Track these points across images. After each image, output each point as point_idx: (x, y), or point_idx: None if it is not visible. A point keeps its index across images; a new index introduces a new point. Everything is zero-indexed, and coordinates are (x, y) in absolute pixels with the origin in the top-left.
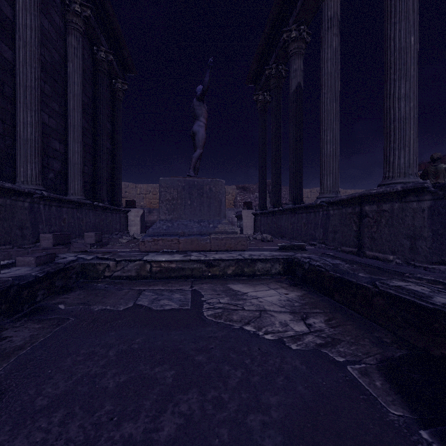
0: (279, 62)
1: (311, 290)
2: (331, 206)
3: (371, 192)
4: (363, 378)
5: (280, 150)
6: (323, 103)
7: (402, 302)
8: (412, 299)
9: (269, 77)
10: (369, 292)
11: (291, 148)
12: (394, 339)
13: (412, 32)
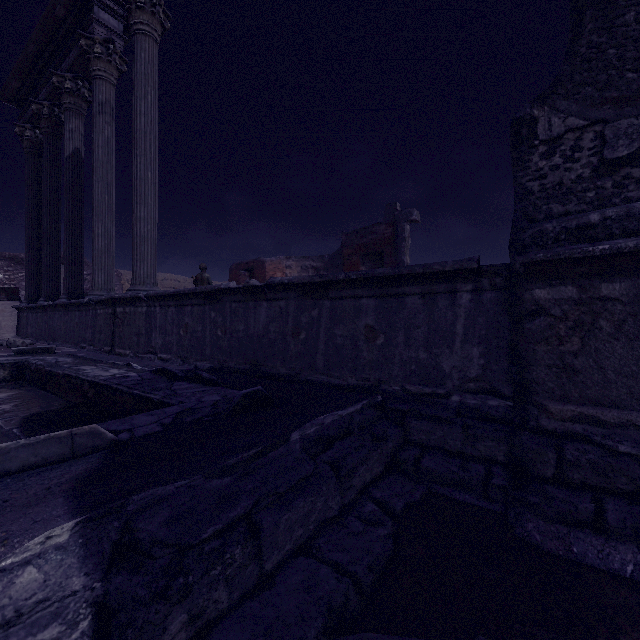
0: (54, 102)
1: (33, 389)
2: (98, 305)
3: (116, 296)
4: (5, 422)
5: (58, 223)
6: (95, 191)
7: (69, 378)
8: (72, 373)
9: (39, 114)
10: (60, 376)
11: (66, 227)
12: (63, 403)
13: (150, 169)
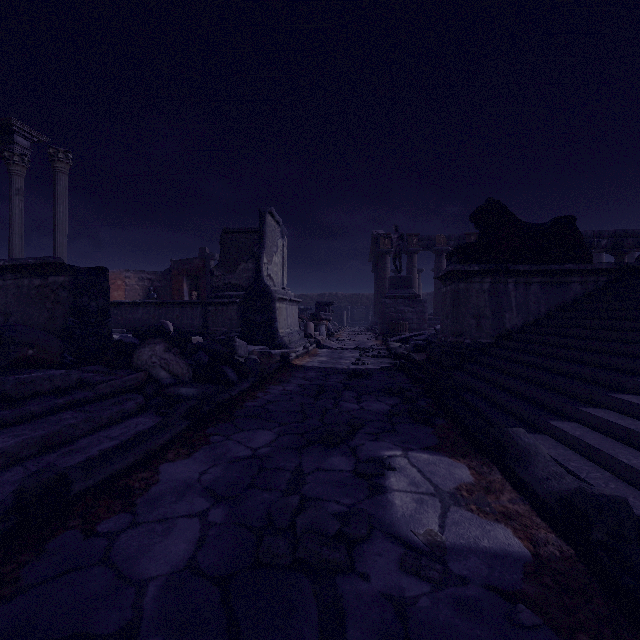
0: None
1: None
2: None
3: None
4: None
5: None
6: (13, 239)
7: None
8: None
9: None
10: None
11: None
12: None
13: (65, 239)
